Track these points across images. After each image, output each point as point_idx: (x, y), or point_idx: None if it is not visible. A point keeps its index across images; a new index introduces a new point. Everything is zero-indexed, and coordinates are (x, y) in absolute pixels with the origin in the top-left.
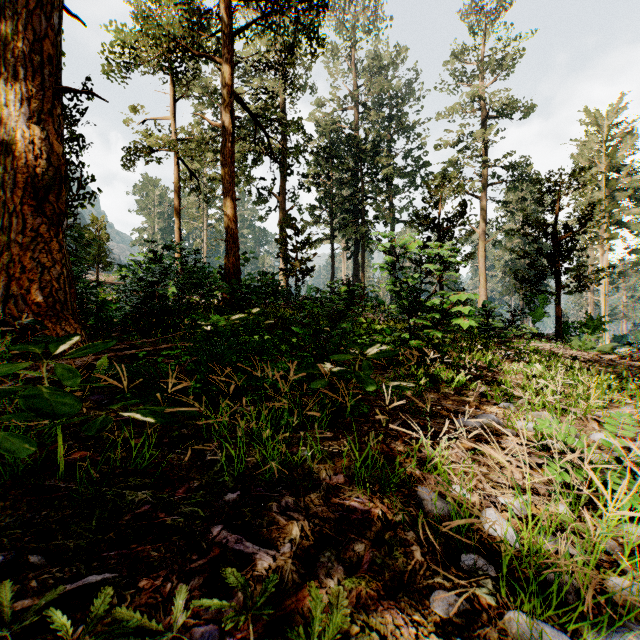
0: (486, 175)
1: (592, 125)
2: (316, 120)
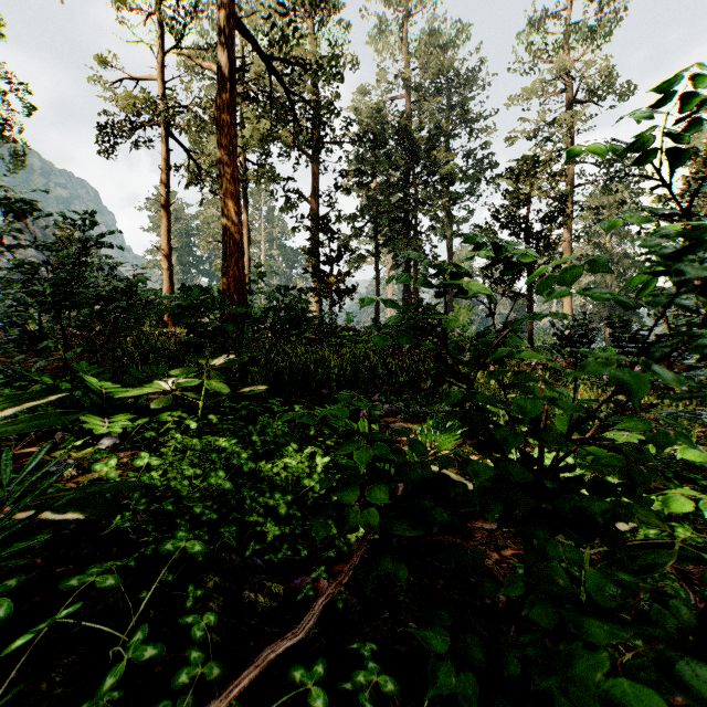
0: (572, 173)
1: (704, 111)
2: (357, 109)
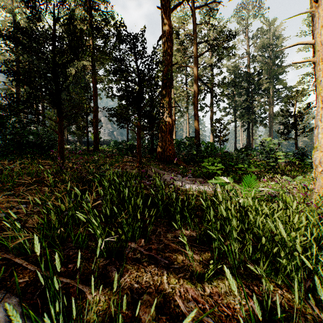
0: None
1: None
2: (227, 66)
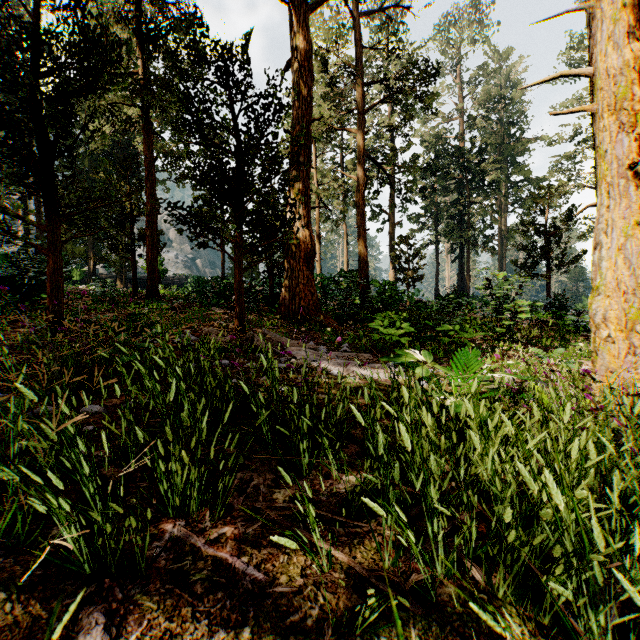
0: None
1: None
2: (421, 135)
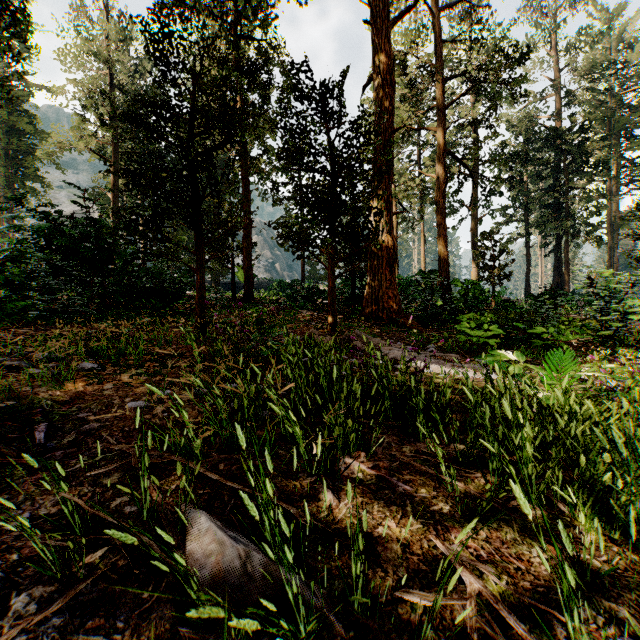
0: None
1: None
2: (508, 120)
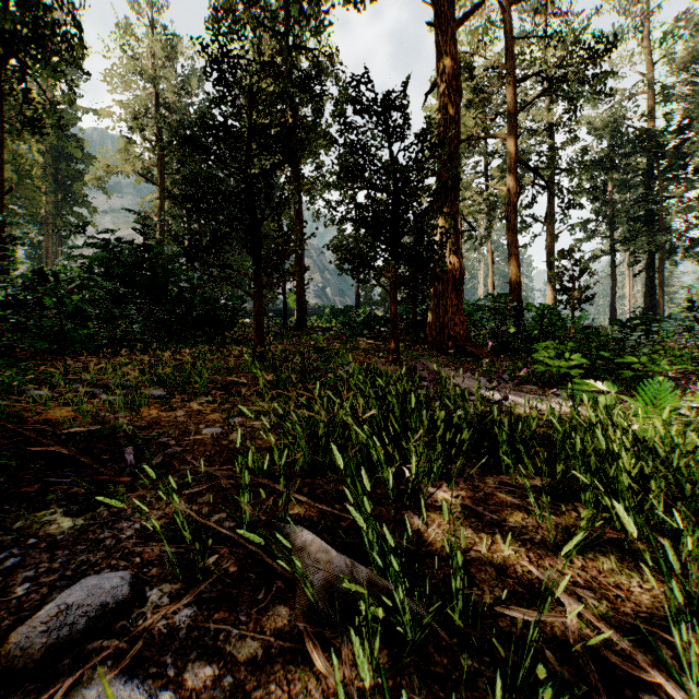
0: None
1: None
2: (590, 122)
